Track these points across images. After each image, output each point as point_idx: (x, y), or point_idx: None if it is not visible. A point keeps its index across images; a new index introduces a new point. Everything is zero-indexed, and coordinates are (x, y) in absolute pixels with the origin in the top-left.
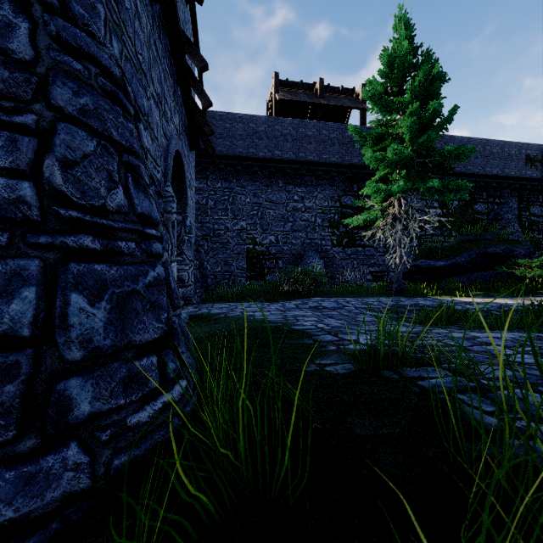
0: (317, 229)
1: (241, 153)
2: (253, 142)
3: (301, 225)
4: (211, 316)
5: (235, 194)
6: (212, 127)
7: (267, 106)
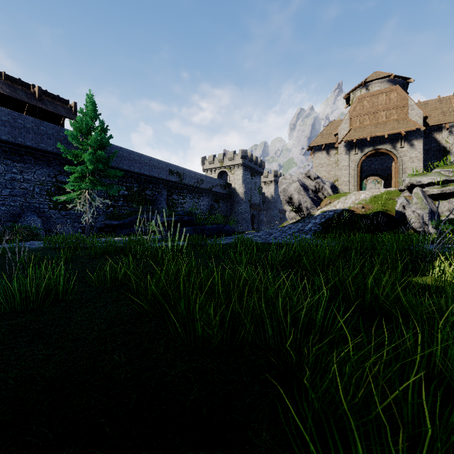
0: (36, 196)
1: None
2: None
3: (20, 192)
4: None
5: None
6: None
7: None
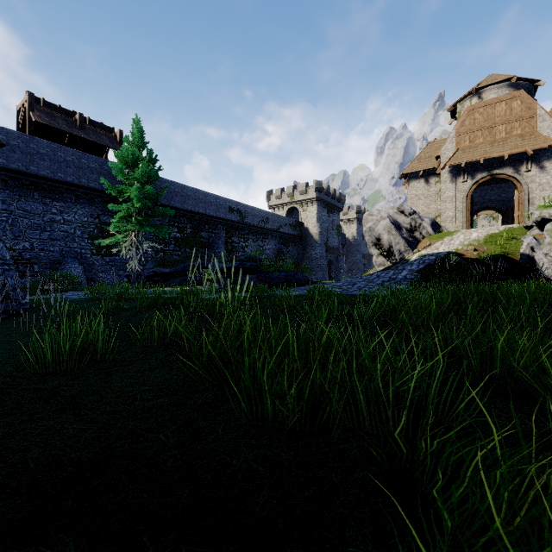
0: (77, 240)
1: None
2: (2, 153)
3: (60, 235)
4: None
5: None
6: None
7: (18, 112)
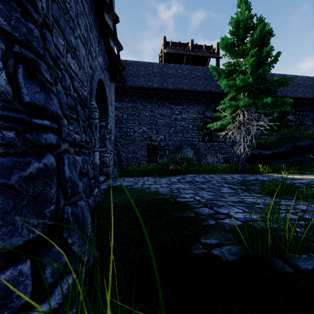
0: (189, 131)
1: (143, 85)
2: (150, 79)
3: (180, 129)
4: (122, 187)
5: (139, 110)
6: (126, 70)
7: (159, 57)
